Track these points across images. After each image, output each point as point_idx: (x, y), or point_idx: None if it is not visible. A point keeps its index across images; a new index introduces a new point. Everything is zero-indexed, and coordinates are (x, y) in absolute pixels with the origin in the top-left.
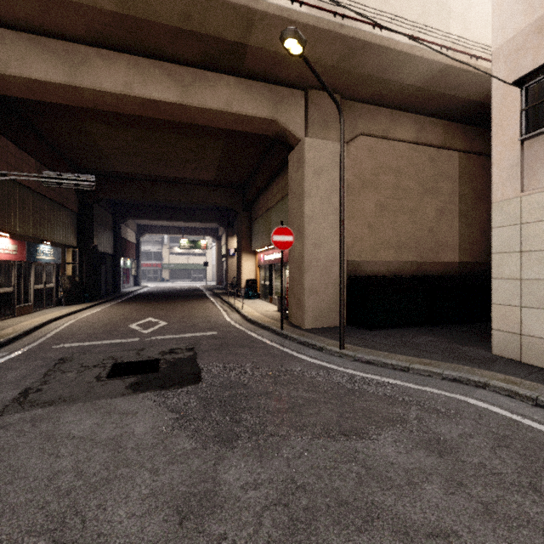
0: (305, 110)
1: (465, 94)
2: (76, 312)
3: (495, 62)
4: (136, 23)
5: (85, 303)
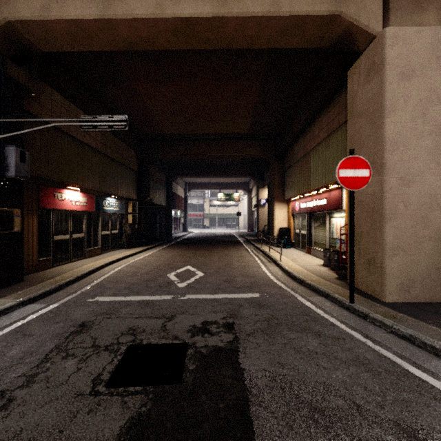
0: None
1: None
2: (132, 255)
3: None
4: None
5: (142, 246)
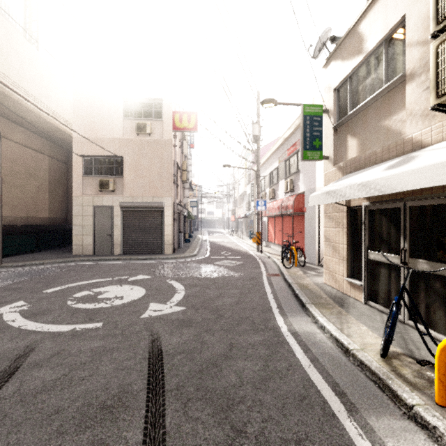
0: None
1: (55, 133)
2: None
3: (74, 142)
4: None
5: None
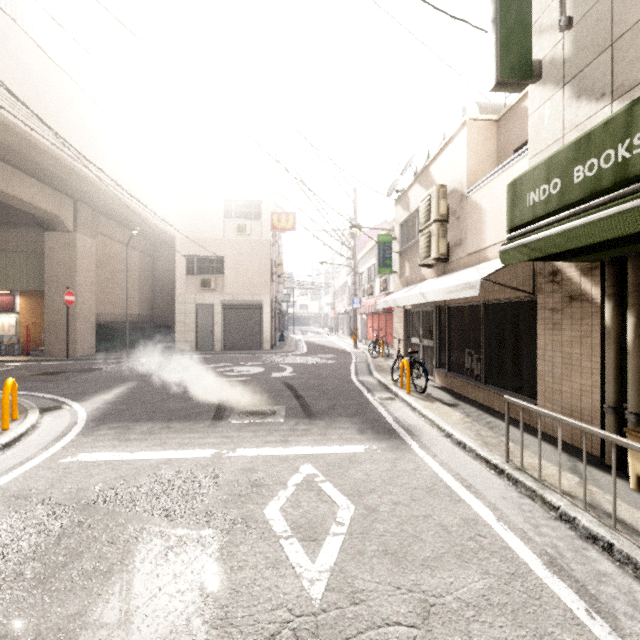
0: (75, 214)
1: (150, 230)
2: None
3: (177, 243)
4: (9, 148)
5: None
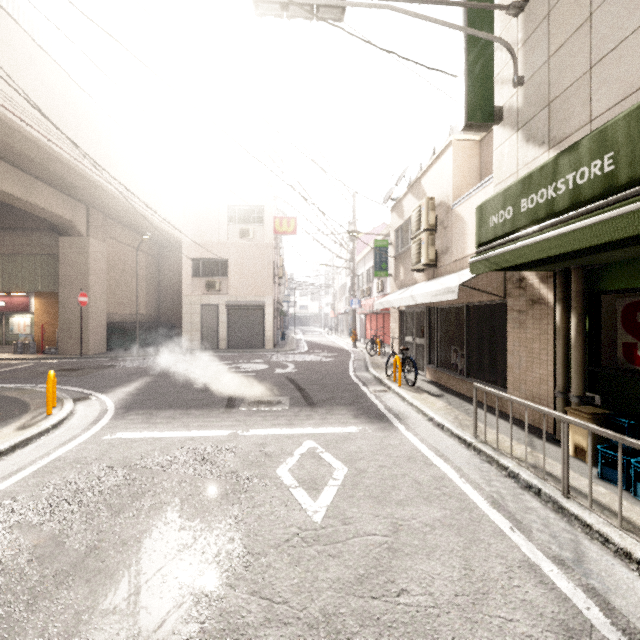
0: (88, 219)
1: (157, 233)
2: None
3: (183, 246)
4: (31, 160)
5: None
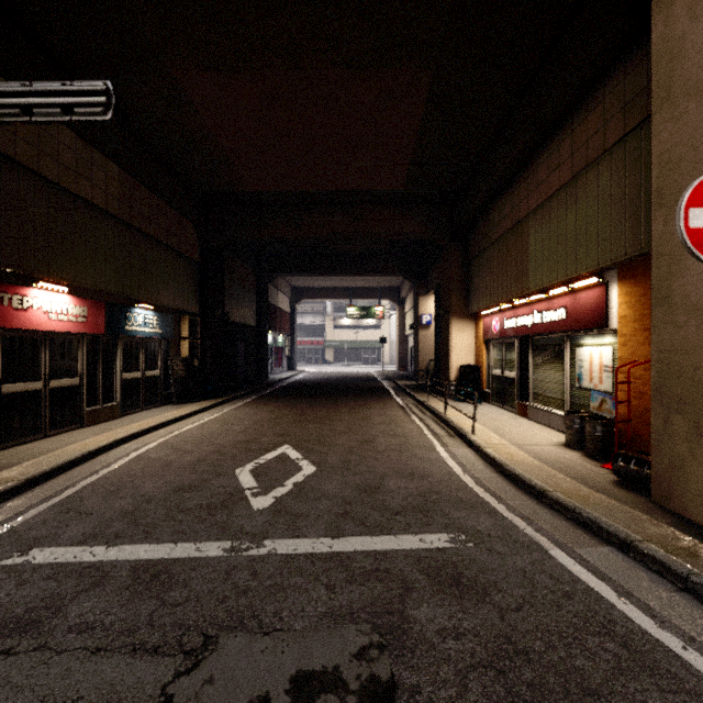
0: None
1: None
2: (181, 419)
3: None
4: None
5: (208, 399)
